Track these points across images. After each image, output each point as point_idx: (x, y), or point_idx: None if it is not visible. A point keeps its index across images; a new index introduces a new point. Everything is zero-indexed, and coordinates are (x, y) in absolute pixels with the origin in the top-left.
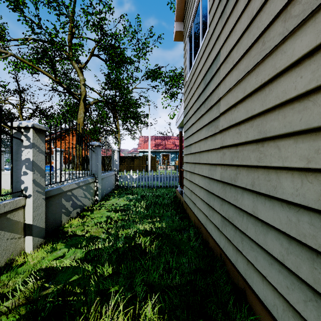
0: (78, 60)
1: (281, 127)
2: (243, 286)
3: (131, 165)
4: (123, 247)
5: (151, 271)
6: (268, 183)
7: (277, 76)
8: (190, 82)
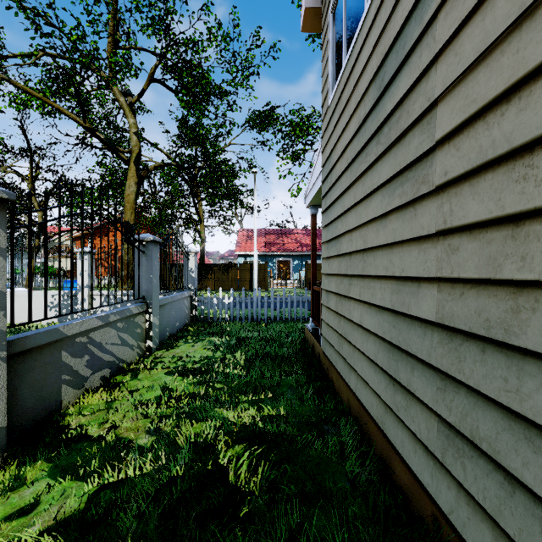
0: (127, 91)
1: None
2: None
3: (224, 279)
4: (184, 478)
5: None
6: None
7: None
8: (337, 104)
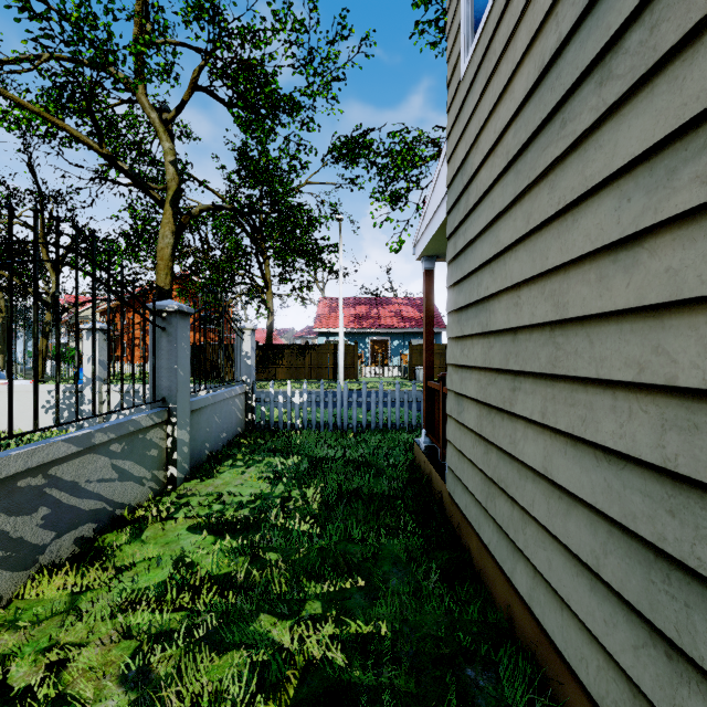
0: (163, 106)
1: None
2: None
3: (299, 365)
4: None
5: None
6: None
7: None
8: (481, 63)
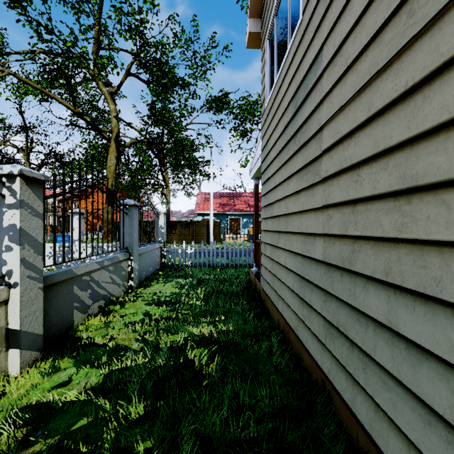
0: (108, 82)
1: (452, 164)
2: (365, 445)
3: (186, 233)
4: (165, 366)
5: (209, 412)
6: (421, 271)
7: (443, 70)
8: (271, 108)
